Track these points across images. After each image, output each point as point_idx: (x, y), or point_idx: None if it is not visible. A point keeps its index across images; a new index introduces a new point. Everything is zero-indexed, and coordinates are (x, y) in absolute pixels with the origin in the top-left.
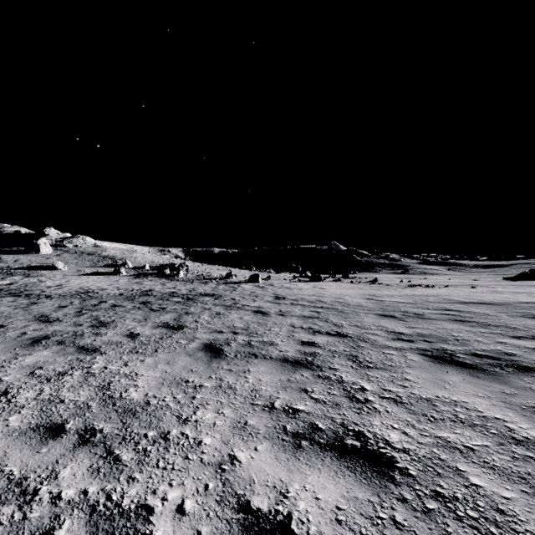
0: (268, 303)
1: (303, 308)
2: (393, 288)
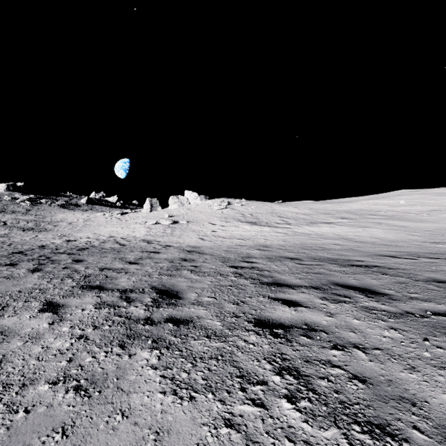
0: None
1: None
2: None
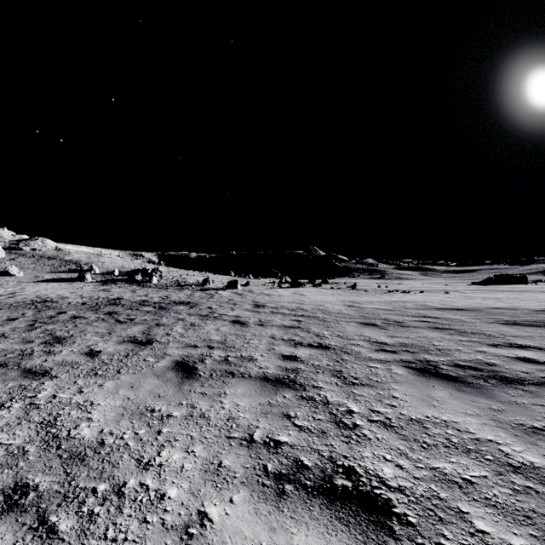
0: (247, 311)
1: (284, 317)
2: (372, 294)
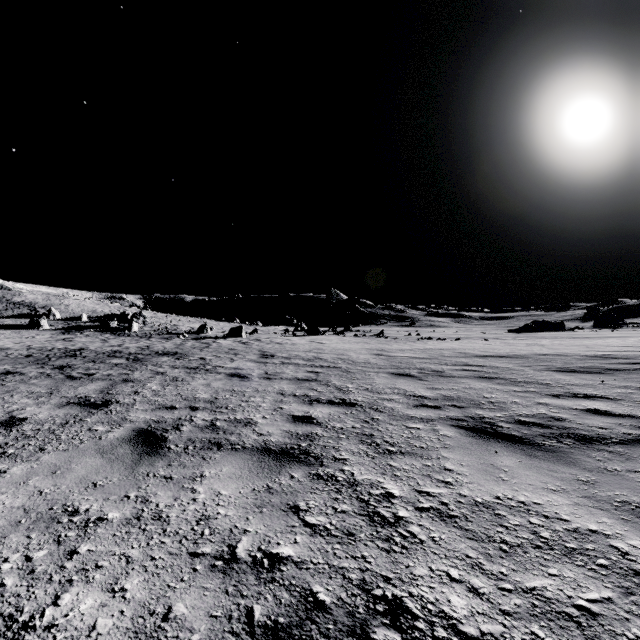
0: (251, 362)
1: (297, 368)
2: (402, 342)
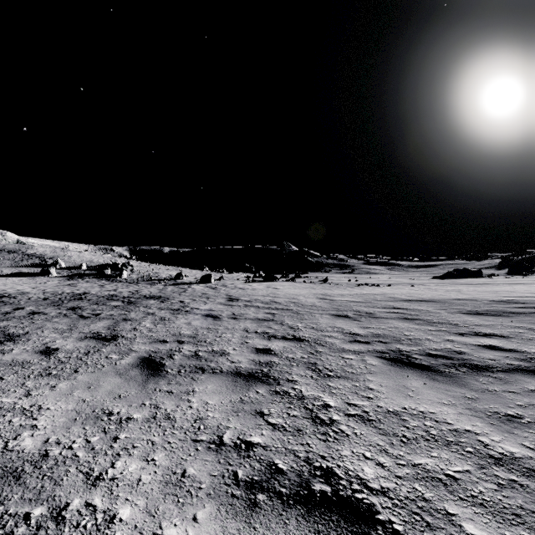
0: (220, 305)
1: (258, 310)
2: (343, 287)
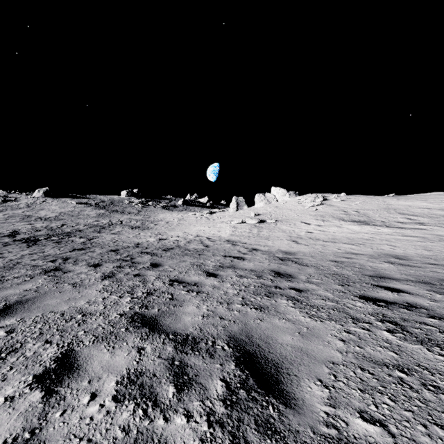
0: None
1: None
2: None
